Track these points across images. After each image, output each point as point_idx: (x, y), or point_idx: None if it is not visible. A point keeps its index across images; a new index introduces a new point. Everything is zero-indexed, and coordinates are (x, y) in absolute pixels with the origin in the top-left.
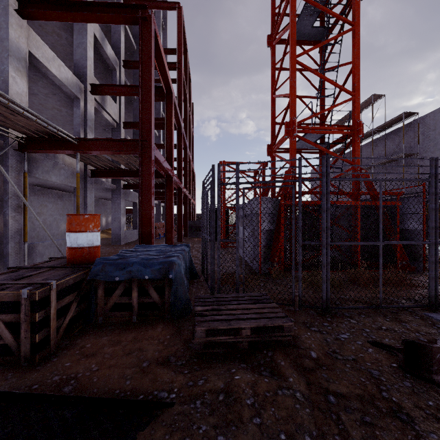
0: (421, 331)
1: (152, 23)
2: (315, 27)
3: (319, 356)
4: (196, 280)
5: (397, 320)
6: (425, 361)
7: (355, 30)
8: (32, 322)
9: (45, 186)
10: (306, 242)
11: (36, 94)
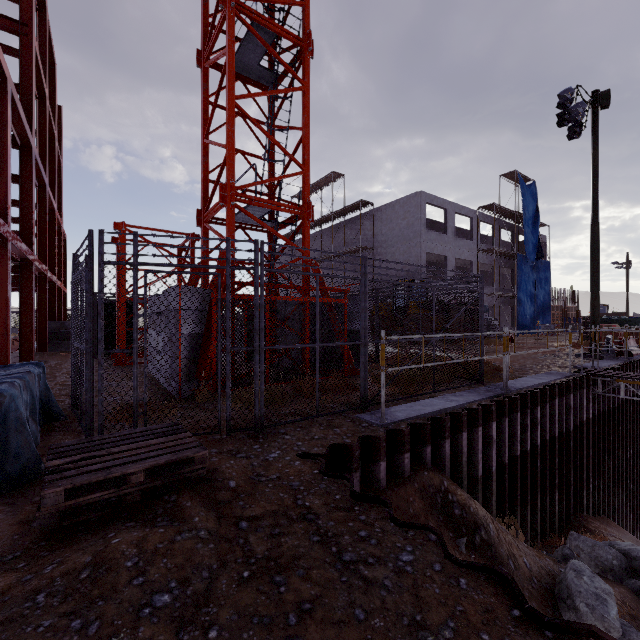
0: (349, 433)
1: None
2: (263, 67)
3: (239, 484)
4: (58, 422)
5: (331, 426)
6: (347, 462)
7: (306, 92)
8: None
9: None
10: (236, 348)
11: None
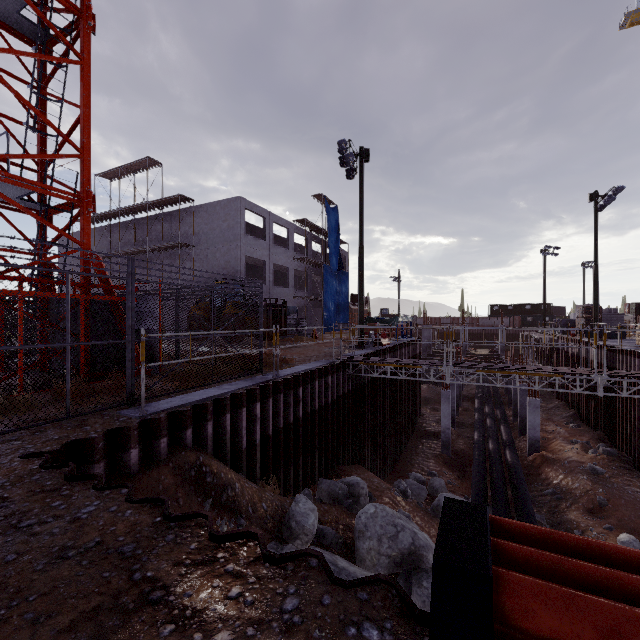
0: (100, 429)
1: None
2: (25, 18)
3: None
4: None
5: (82, 425)
6: (89, 455)
7: (85, 68)
8: None
9: None
10: None
11: None
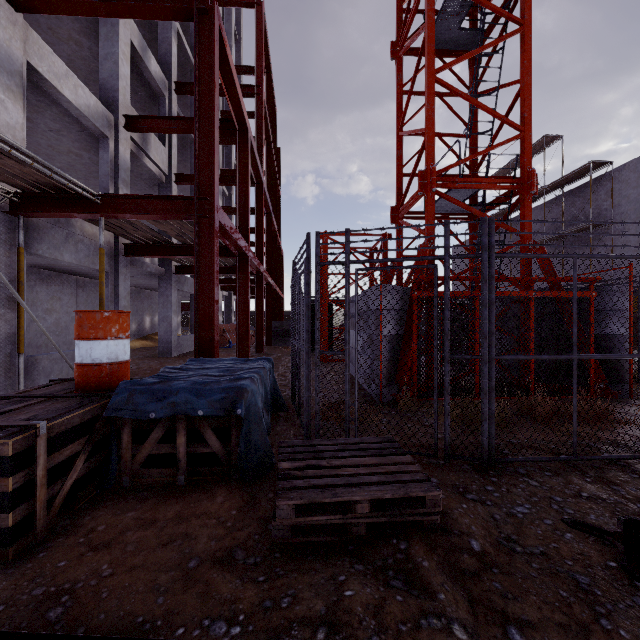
0: None
1: (216, 18)
2: (464, 30)
3: (485, 548)
4: (282, 412)
5: (604, 480)
6: None
7: (525, 32)
8: (3, 492)
9: (58, 270)
10: (456, 355)
11: (42, 131)
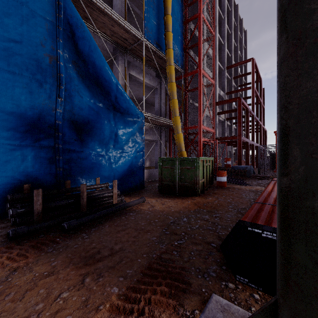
0: None
1: (241, 100)
2: None
3: None
4: None
5: None
6: None
7: None
8: None
9: None
10: None
11: None
